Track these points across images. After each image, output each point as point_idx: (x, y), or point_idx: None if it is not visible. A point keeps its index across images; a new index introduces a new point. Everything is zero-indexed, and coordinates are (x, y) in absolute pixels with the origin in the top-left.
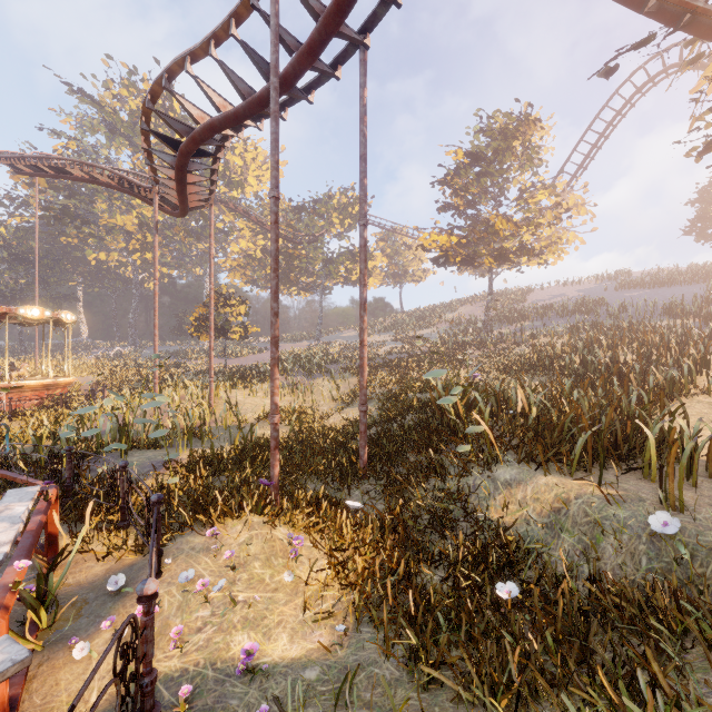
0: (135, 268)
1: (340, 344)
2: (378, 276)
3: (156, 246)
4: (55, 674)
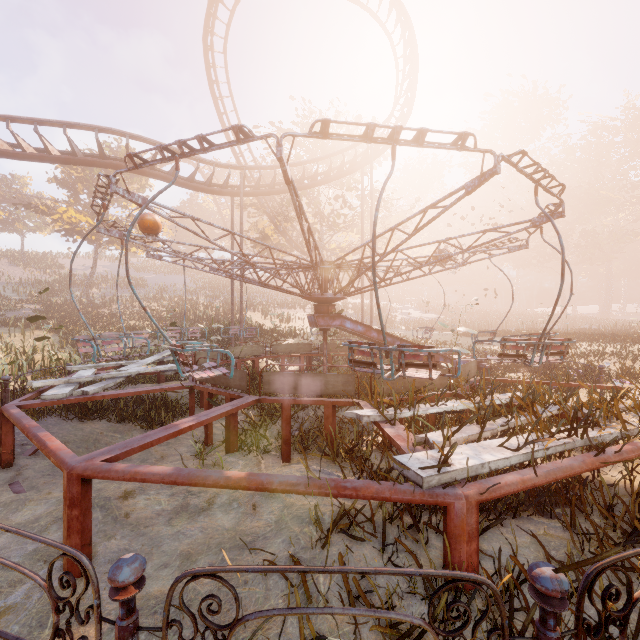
0: None
1: None
2: None
3: None
4: None
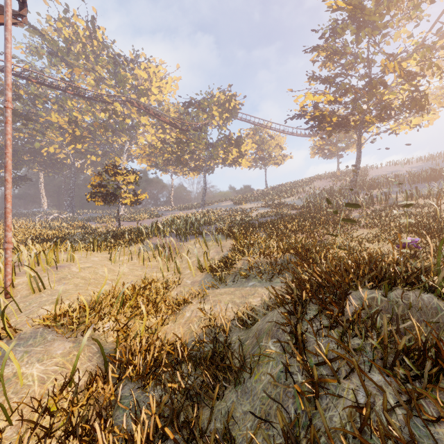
0: (72, 157)
1: (219, 210)
2: (249, 158)
3: None
4: None
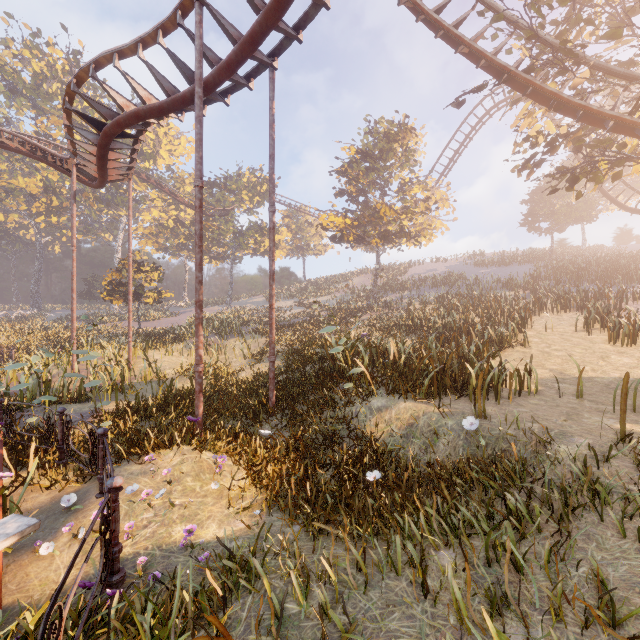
0: (38, 231)
1: (250, 308)
2: (284, 249)
3: (74, 214)
4: (23, 570)
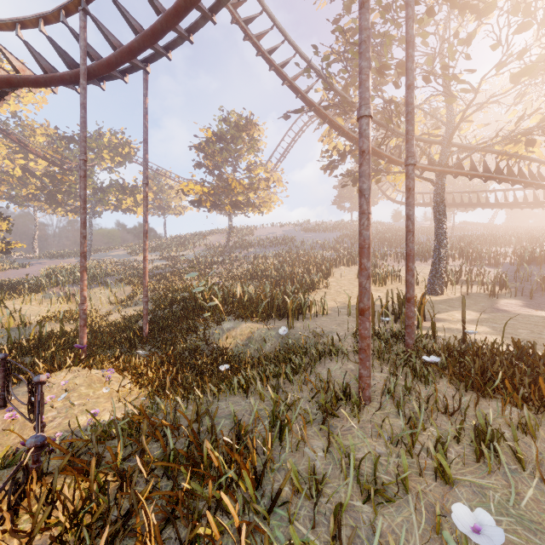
0: None
1: (111, 261)
2: None
3: None
4: None
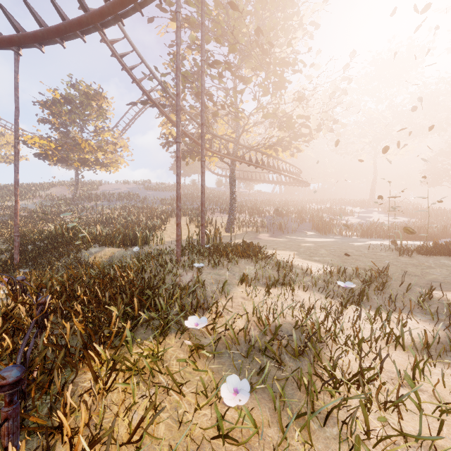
0: None
1: None
2: None
3: None
4: None
